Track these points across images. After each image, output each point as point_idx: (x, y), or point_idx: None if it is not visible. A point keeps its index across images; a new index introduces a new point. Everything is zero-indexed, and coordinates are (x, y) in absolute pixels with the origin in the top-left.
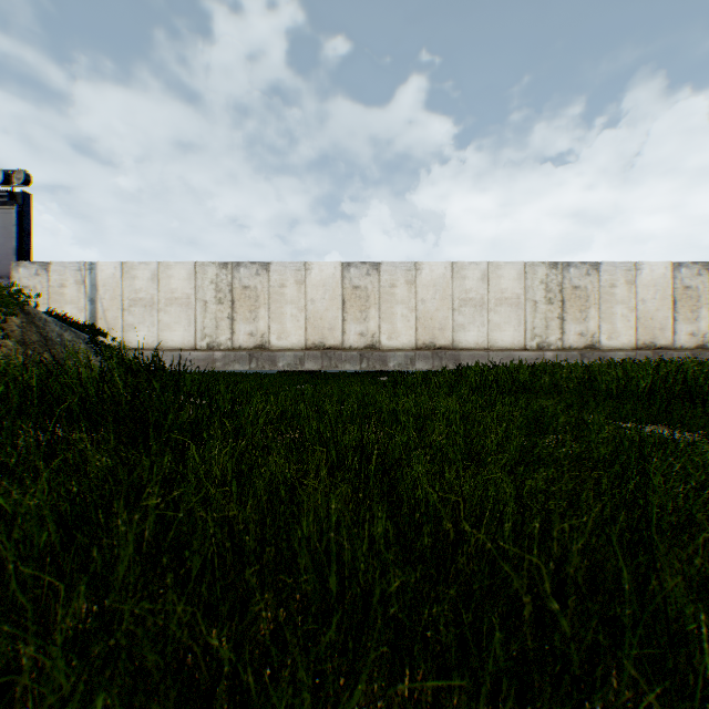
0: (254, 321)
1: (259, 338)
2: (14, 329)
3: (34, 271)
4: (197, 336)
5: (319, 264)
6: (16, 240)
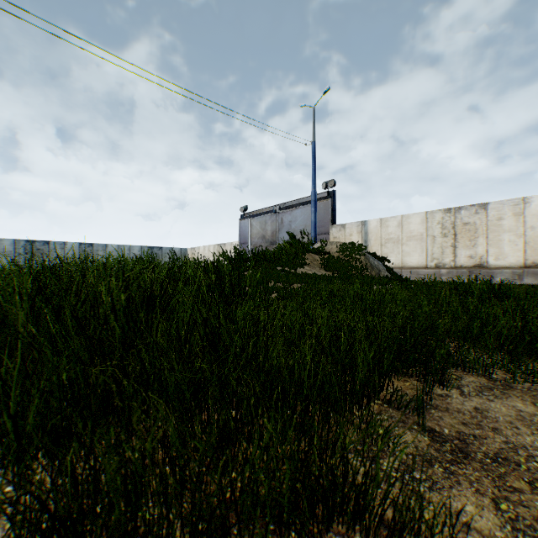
0: (472, 247)
1: (477, 259)
2: (362, 261)
3: (338, 229)
4: (427, 259)
5: None
6: (330, 215)
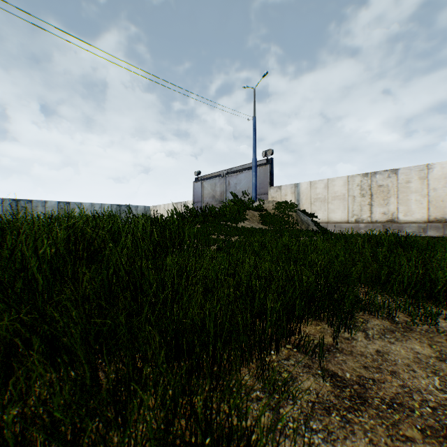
0: (385, 206)
1: (389, 215)
2: (294, 217)
3: (275, 190)
4: (348, 215)
5: (439, 163)
6: (268, 178)
